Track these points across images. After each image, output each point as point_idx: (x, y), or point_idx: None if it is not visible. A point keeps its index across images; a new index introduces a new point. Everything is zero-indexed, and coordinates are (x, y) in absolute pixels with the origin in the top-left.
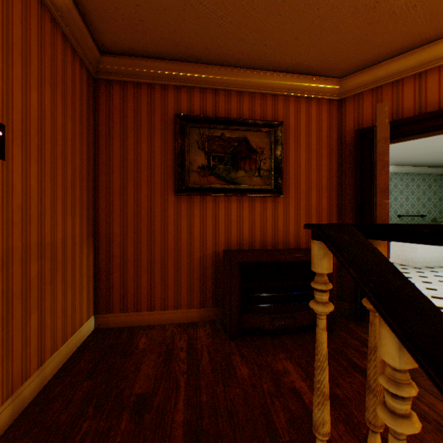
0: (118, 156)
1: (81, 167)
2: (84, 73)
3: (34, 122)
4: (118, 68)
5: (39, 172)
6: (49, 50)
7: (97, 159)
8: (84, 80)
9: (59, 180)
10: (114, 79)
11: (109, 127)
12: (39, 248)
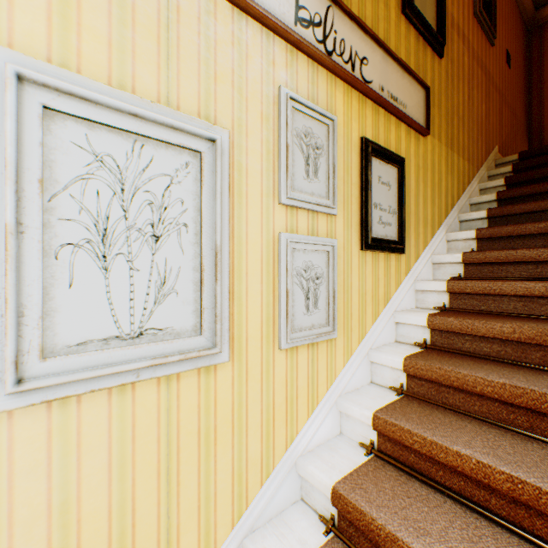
0: (546, 72)
1: (522, 86)
2: (523, 30)
3: (513, 58)
4: (547, 13)
5: (513, 80)
6: (515, 24)
7: (529, 82)
8: (523, 35)
9: (517, 87)
10: (543, 23)
11: (538, 57)
12: (513, 114)
